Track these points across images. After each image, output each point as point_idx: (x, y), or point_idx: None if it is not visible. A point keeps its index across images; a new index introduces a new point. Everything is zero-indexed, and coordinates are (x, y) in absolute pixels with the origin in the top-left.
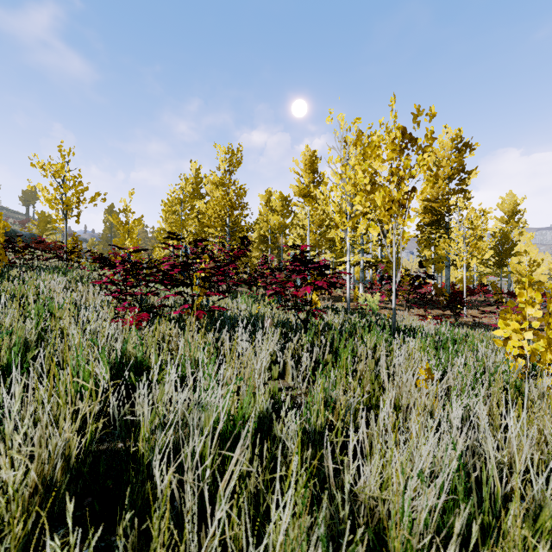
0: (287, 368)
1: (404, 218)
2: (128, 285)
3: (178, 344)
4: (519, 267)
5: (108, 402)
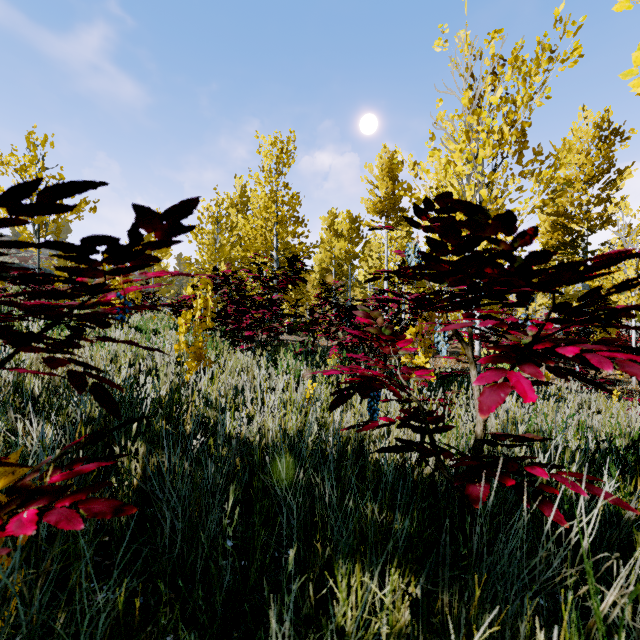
0: None
1: None
2: None
3: None
4: None
5: None
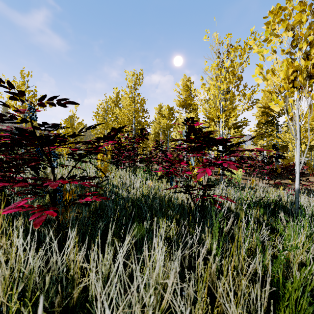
0: None
1: (310, 91)
2: None
3: None
4: None
5: None
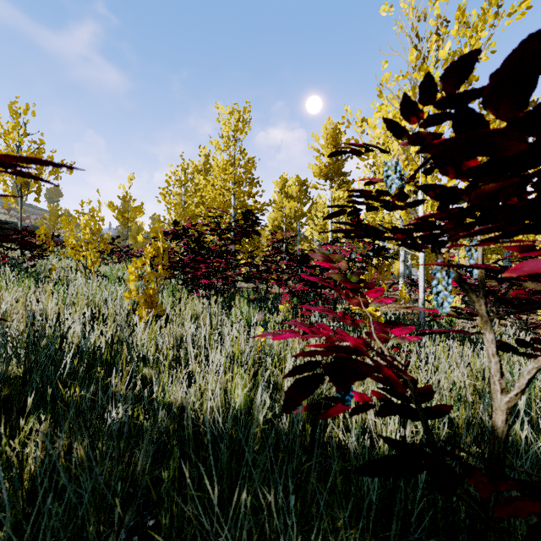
0: None
1: None
2: None
3: None
4: None
5: None
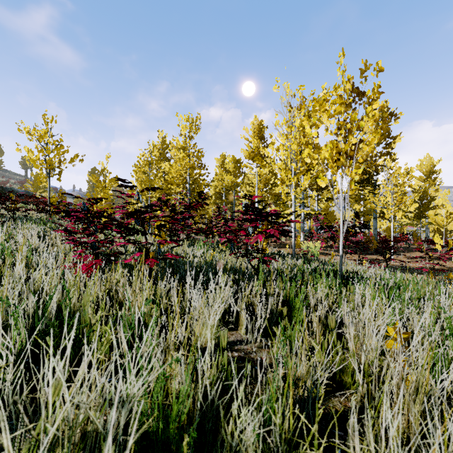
0: (240, 319)
1: (351, 169)
2: (86, 233)
3: (126, 294)
4: (438, 219)
5: (37, 365)
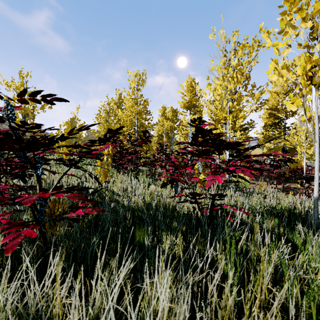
0: None
1: None
2: None
3: None
4: None
5: None
